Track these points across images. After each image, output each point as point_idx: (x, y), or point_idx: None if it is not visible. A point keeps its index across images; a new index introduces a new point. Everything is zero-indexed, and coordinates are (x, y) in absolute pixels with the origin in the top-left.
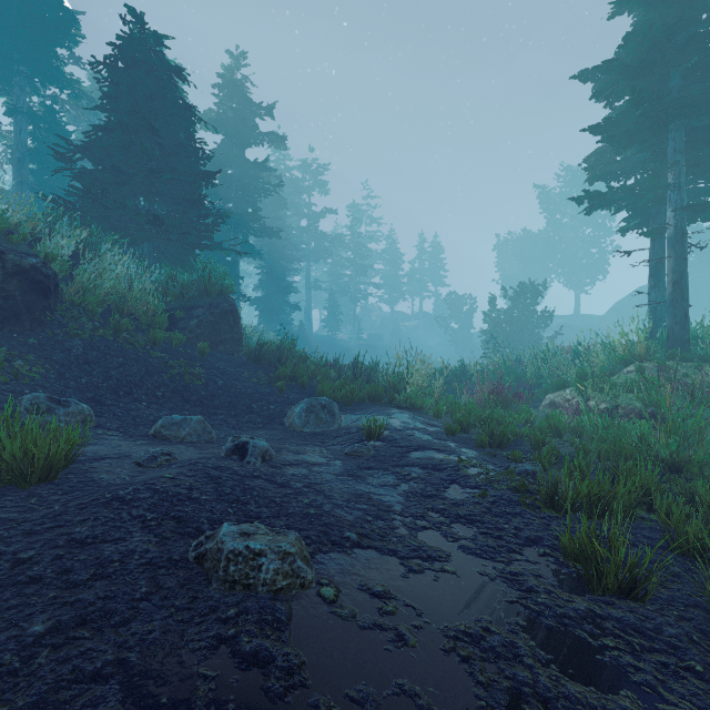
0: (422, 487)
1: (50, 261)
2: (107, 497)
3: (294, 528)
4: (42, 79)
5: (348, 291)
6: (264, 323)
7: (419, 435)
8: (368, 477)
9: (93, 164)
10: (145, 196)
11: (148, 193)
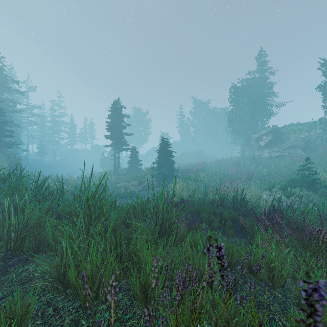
0: None
1: None
2: None
3: None
4: None
5: (50, 140)
6: None
7: None
8: None
9: None
10: None
11: None
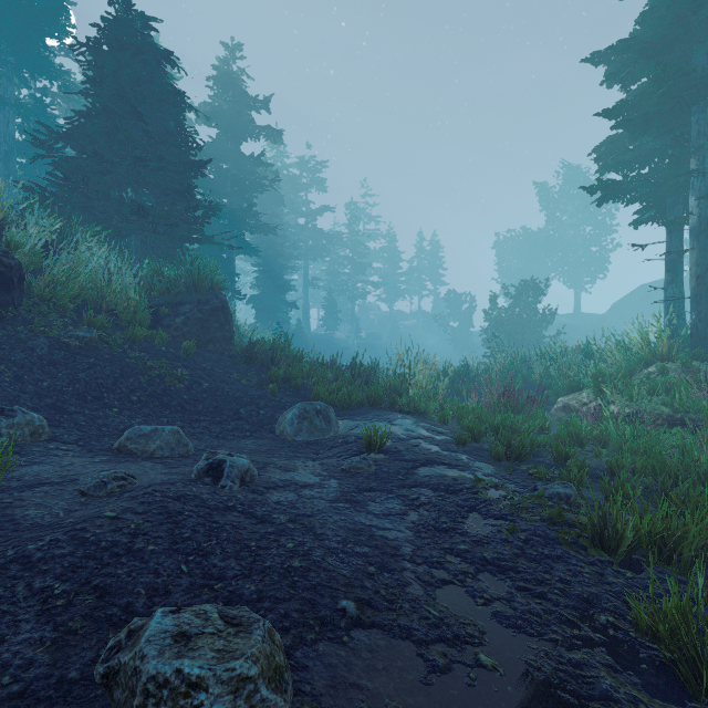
0: (434, 517)
1: (13, 250)
2: (6, 556)
3: (269, 598)
4: (31, 70)
5: (347, 289)
6: (261, 322)
7: (426, 445)
8: (369, 503)
9: (77, 153)
10: (132, 187)
11: (133, 183)
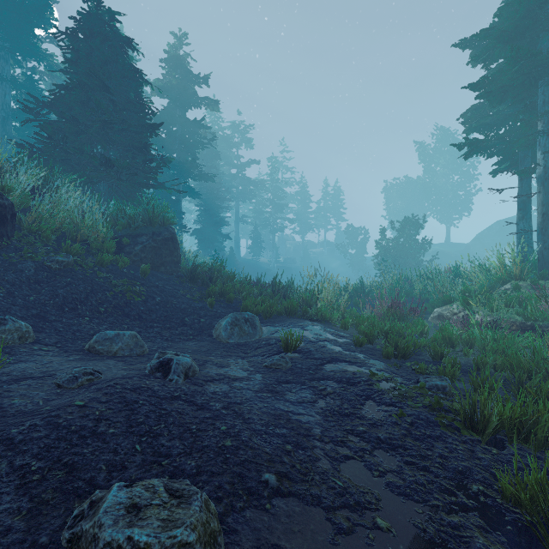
0: (338, 404)
1: (7, 193)
2: None
3: (206, 472)
4: (23, 53)
5: (269, 224)
6: (202, 249)
7: (331, 346)
8: (287, 392)
9: (58, 118)
10: (101, 144)
11: (102, 141)
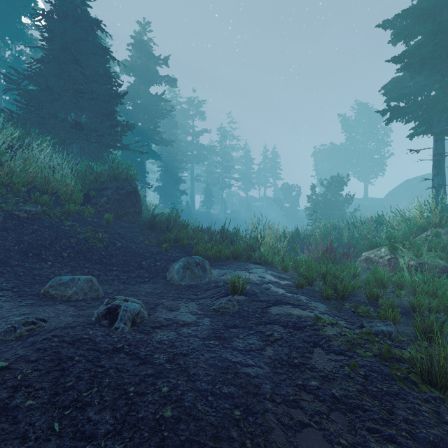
0: (287, 352)
1: None
2: None
3: None
4: (12, 38)
5: (218, 182)
6: (163, 203)
7: (275, 289)
8: (234, 339)
9: (37, 89)
10: (73, 111)
11: (74, 108)
